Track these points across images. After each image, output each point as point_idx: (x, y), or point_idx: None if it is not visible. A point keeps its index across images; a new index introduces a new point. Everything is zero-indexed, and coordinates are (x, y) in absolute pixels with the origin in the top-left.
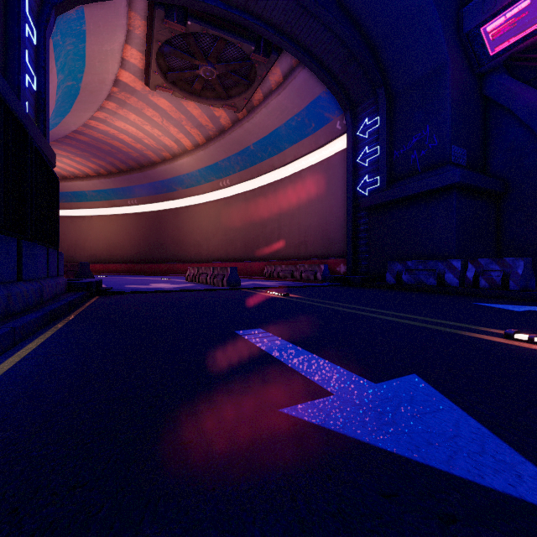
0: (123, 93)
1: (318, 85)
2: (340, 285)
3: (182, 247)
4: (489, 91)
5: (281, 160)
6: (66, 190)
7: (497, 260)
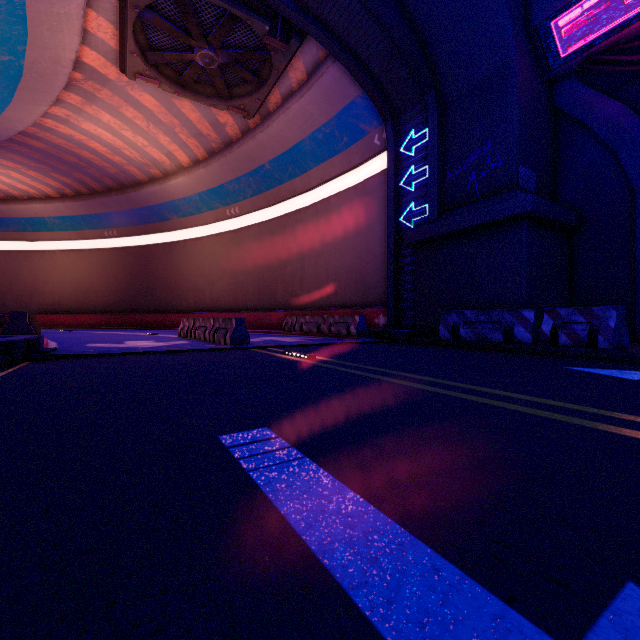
0: (91, 82)
1: (352, 86)
2: (380, 342)
3: (177, 292)
4: (561, 102)
5: (305, 183)
6: (17, 215)
7: (582, 310)
